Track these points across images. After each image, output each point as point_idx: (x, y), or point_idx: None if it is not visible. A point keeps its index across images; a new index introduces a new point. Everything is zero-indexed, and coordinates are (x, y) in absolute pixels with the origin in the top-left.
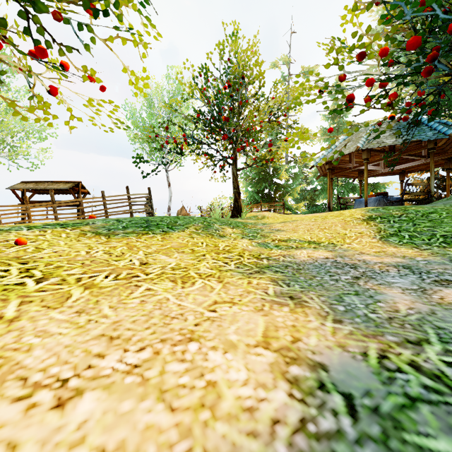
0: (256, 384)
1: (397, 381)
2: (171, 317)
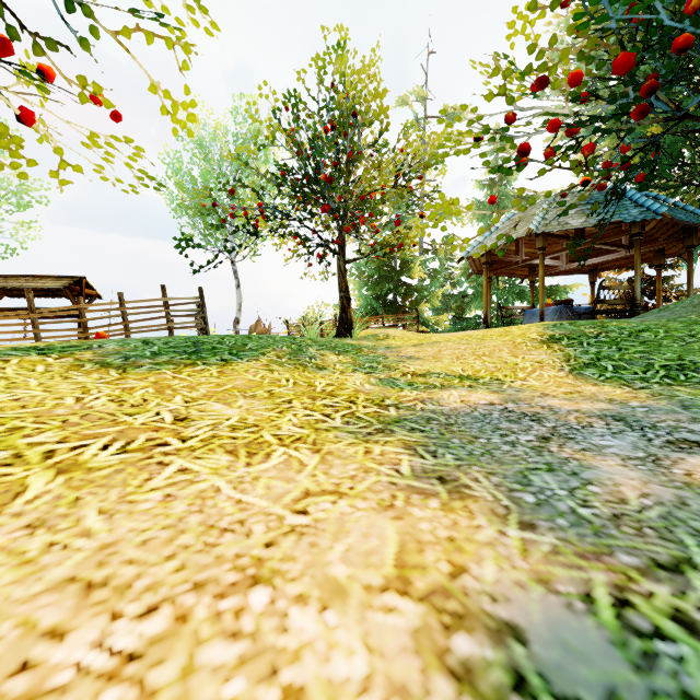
0: (386, 688)
1: (661, 662)
2: (221, 529)
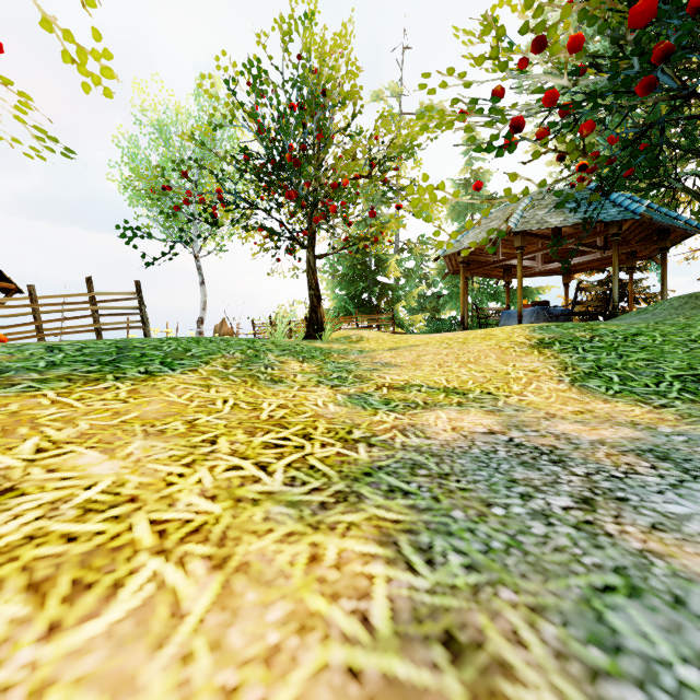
0: None
1: None
2: None
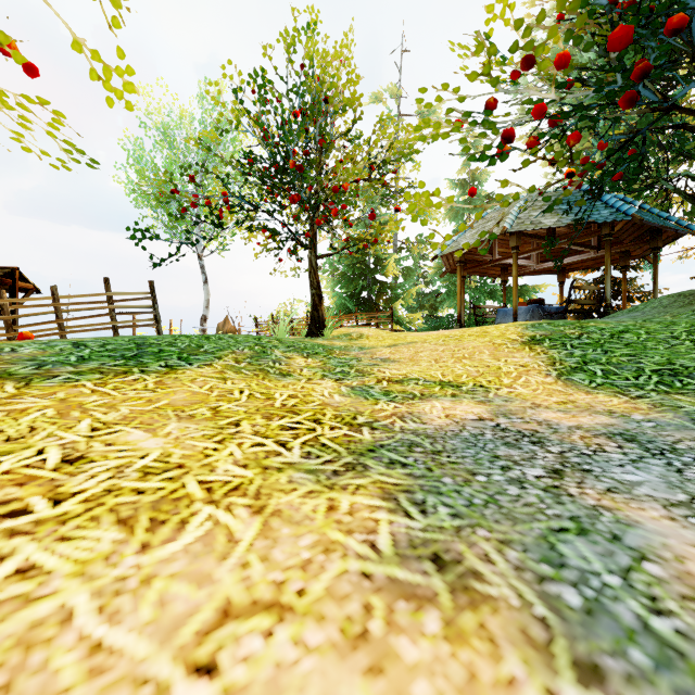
0: None
1: None
2: None
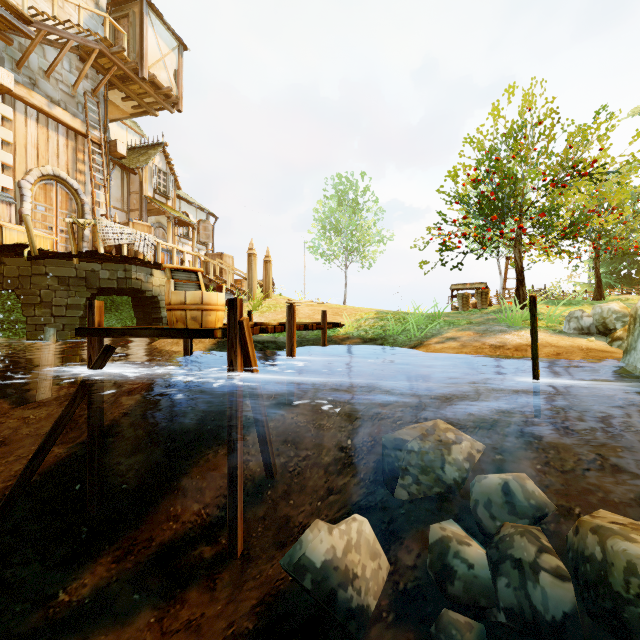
0: None
1: None
2: None
